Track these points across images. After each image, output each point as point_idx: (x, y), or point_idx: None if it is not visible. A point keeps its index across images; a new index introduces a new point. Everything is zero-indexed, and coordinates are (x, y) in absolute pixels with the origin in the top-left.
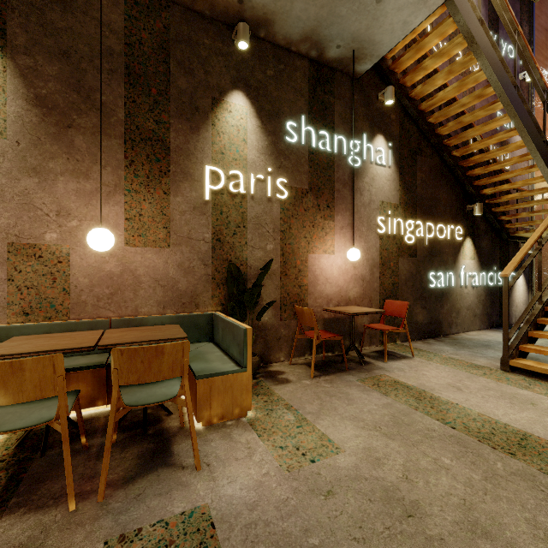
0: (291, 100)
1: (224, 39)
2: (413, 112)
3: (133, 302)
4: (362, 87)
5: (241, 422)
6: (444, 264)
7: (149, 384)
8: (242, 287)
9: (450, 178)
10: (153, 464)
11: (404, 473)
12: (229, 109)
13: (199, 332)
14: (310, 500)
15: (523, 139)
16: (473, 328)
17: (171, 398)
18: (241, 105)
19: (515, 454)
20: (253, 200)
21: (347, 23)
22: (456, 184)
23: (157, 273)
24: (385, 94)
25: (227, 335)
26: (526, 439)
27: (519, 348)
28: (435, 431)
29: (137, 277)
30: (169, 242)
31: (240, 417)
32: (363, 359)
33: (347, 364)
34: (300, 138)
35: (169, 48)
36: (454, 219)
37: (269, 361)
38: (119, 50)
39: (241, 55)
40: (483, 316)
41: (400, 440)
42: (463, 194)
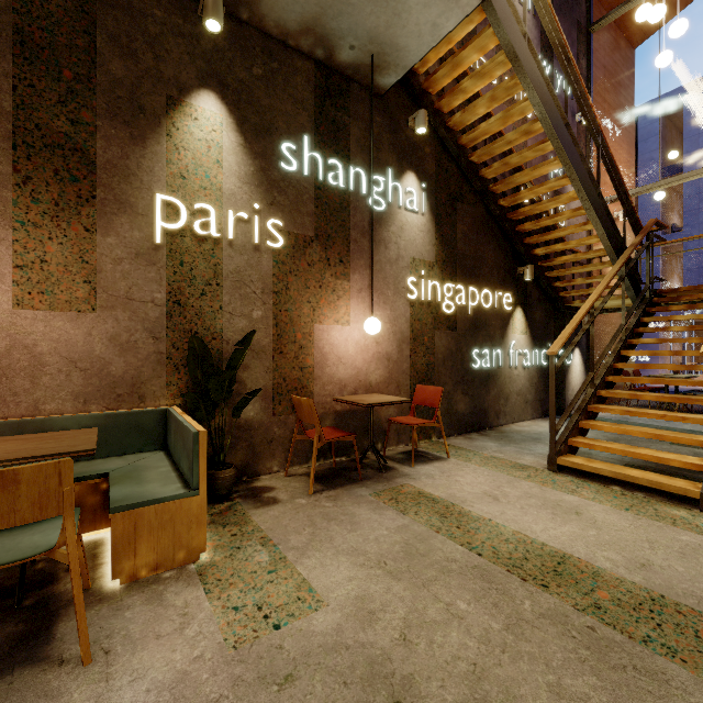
0: (289, 113)
1: (187, 14)
2: (451, 146)
3: (29, 395)
4: (388, 108)
5: (185, 572)
6: (491, 339)
7: (15, 530)
8: (211, 370)
9: (498, 233)
10: (10, 662)
11: (403, 631)
12: (195, 115)
13: (143, 437)
14: (255, 696)
15: (576, 189)
16: (525, 417)
17: (44, 552)
18: (212, 112)
19: (548, 586)
20: (232, 248)
21: (360, 15)
22: (505, 241)
23: (74, 350)
24: (417, 119)
25: (178, 441)
26: (563, 563)
27: (568, 442)
28: (456, 562)
29: (37, 357)
30: (94, 304)
31: (186, 563)
32: (385, 463)
33: (361, 472)
34: (302, 166)
35: (95, 13)
36: (502, 284)
37: (256, 473)
38: (4, 3)
39: (214, 40)
40: (536, 402)
41: (408, 580)
42: (513, 254)
